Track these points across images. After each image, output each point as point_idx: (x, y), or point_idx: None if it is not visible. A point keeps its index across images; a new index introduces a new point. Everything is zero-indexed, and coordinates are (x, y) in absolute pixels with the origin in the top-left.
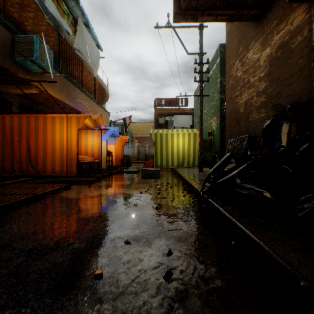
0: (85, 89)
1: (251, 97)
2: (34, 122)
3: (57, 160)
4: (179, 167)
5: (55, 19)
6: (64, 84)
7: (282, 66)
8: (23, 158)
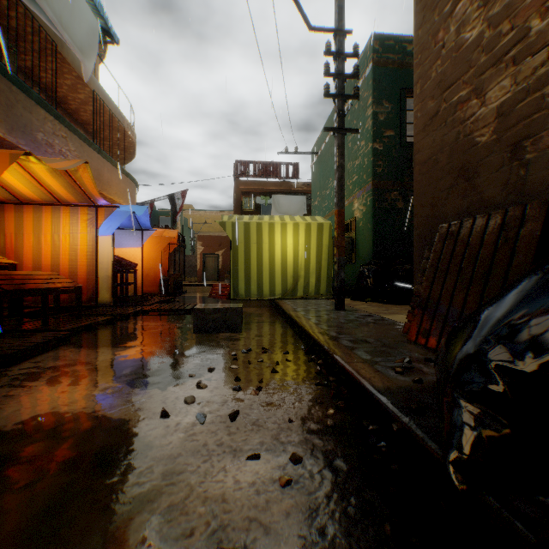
0: (76, 124)
1: (535, 82)
2: None
3: None
4: (286, 297)
5: None
6: None
7: None
8: None
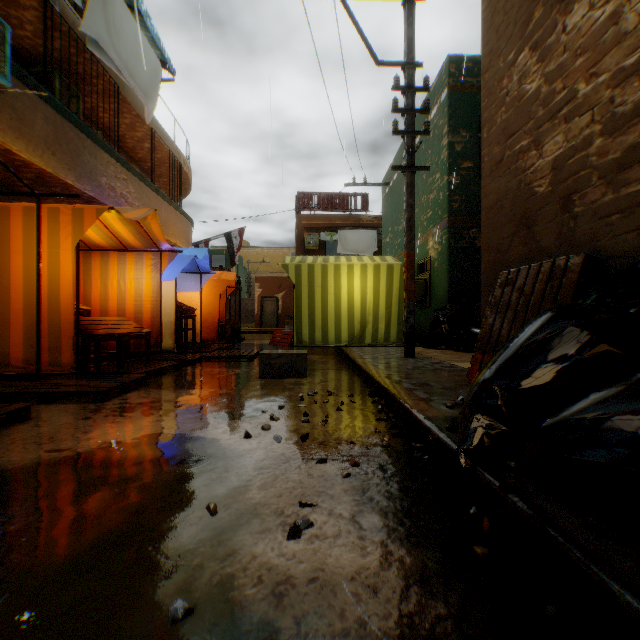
0: (132, 162)
1: (581, 141)
2: None
3: (16, 330)
4: (353, 345)
5: None
6: (62, 134)
7: None
8: None
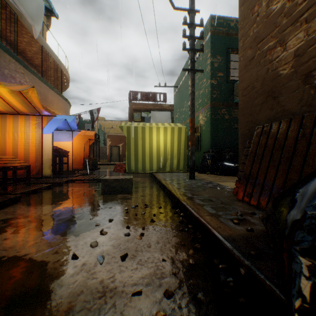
0: (32, 66)
1: None
2: None
3: None
4: (159, 171)
5: None
6: None
7: None
8: None
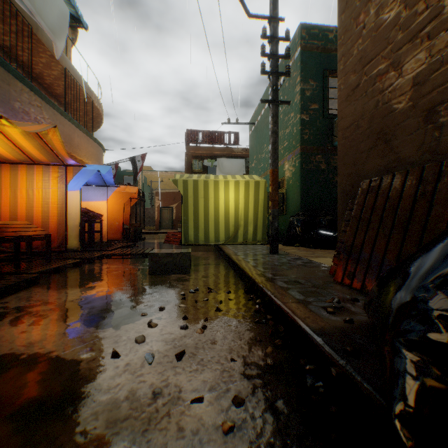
0: (51, 96)
1: None
2: None
3: None
4: (228, 243)
5: None
6: None
7: None
8: None
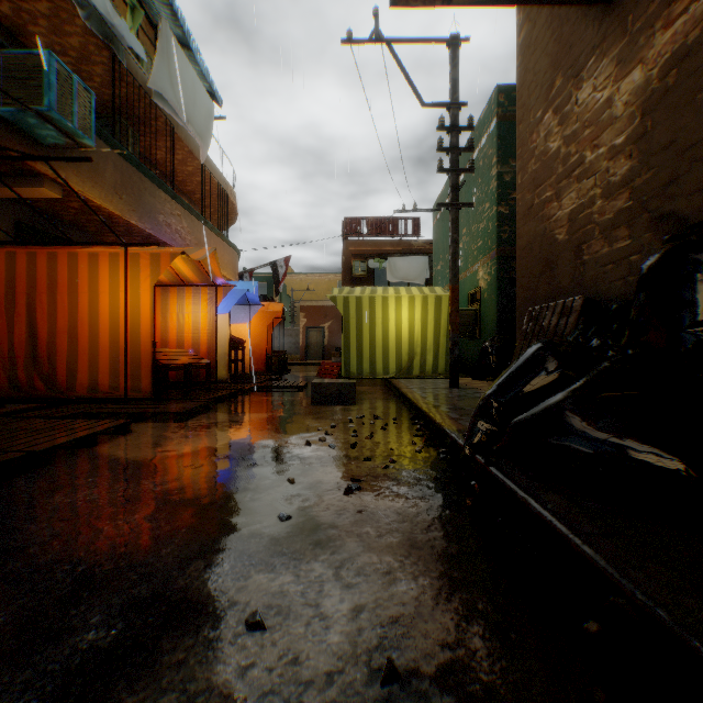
0: (181, 194)
1: (588, 200)
2: (46, 267)
3: (103, 360)
4: (401, 376)
5: (103, 20)
6: (127, 178)
7: (681, 112)
8: (20, 354)
